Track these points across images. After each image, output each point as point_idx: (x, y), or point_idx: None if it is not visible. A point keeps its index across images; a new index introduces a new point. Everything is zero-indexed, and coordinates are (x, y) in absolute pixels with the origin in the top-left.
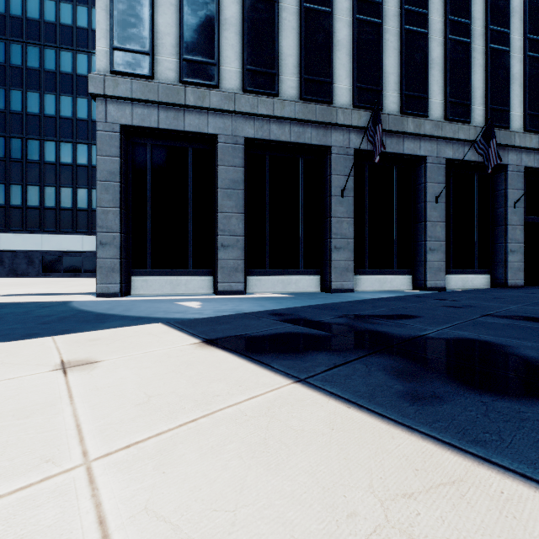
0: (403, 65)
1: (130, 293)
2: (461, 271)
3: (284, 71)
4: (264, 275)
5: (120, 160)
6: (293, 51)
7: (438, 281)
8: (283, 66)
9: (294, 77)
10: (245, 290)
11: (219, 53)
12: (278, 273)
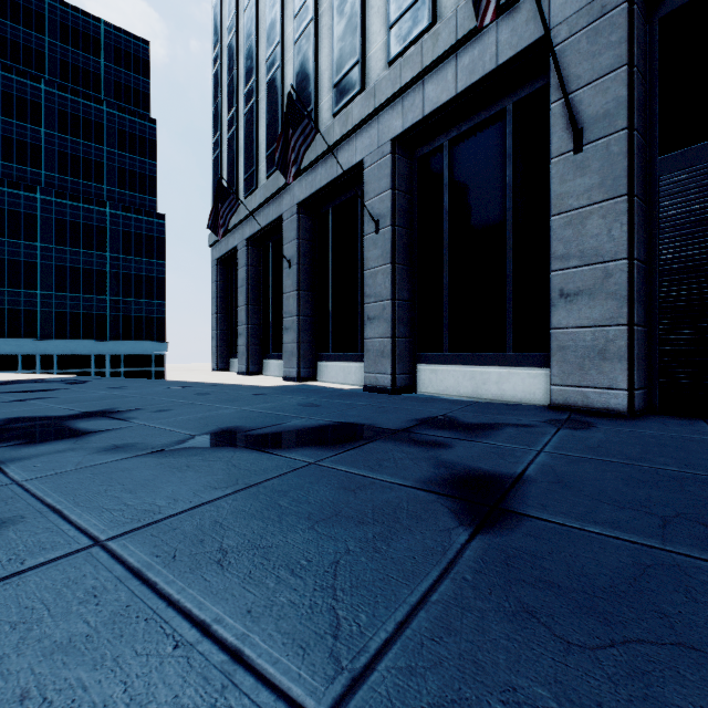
0: (333, 43)
1: (230, 370)
2: (470, 357)
3: (261, 161)
4: (270, 359)
5: (217, 283)
6: (265, 136)
7: (380, 375)
8: (260, 156)
9: (265, 161)
10: (262, 372)
11: (238, 178)
12: (276, 357)
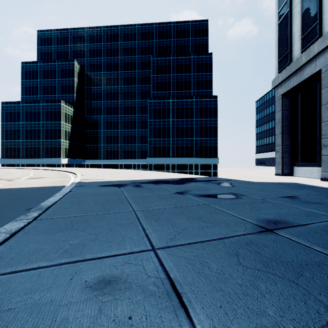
0: None
1: (292, 175)
2: None
3: None
4: None
5: (281, 111)
6: None
7: None
8: None
9: None
10: None
11: (321, 11)
12: None
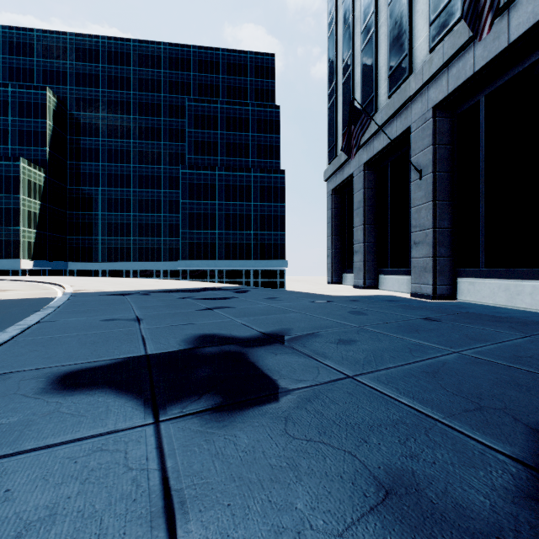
0: None
1: (342, 283)
2: None
3: (380, 85)
4: (387, 275)
5: (331, 210)
6: (385, 58)
7: None
8: (380, 80)
9: (385, 83)
10: (378, 286)
11: None
12: (395, 272)
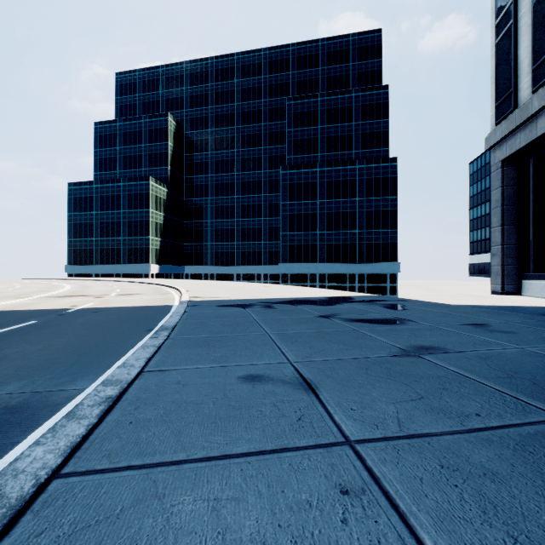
0: None
1: (521, 294)
2: None
3: None
4: None
5: (501, 189)
6: None
7: None
8: None
9: None
10: None
11: None
12: None
